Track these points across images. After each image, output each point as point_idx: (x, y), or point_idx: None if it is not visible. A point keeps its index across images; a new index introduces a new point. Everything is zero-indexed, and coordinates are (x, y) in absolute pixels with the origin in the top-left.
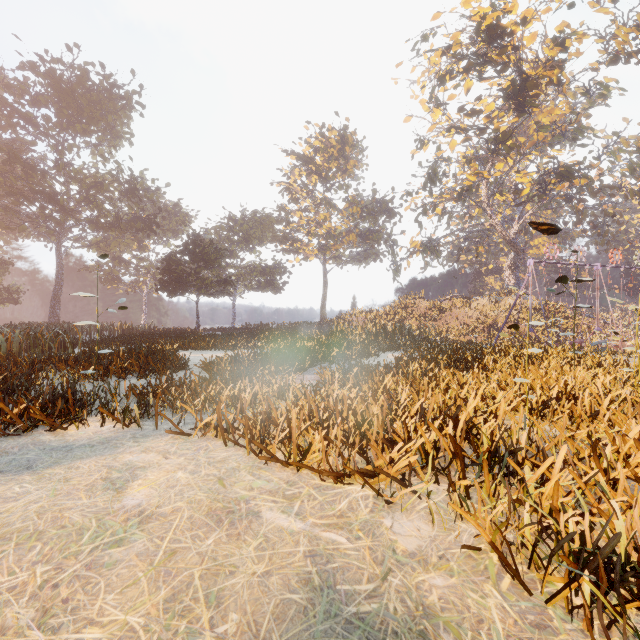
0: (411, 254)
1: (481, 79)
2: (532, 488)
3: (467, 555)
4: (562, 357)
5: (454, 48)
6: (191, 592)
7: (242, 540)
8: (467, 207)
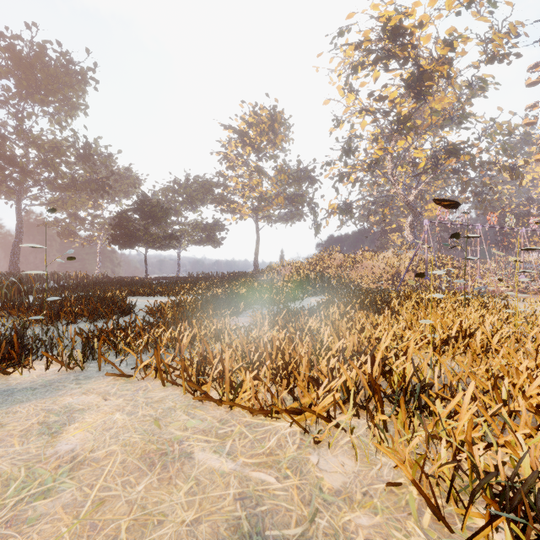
0: (329, 215)
1: (387, 70)
2: (443, 421)
3: (389, 490)
4: (454, 300)
5: (365, 43)
6: None
7: (173, 484)
8: (375, 177)
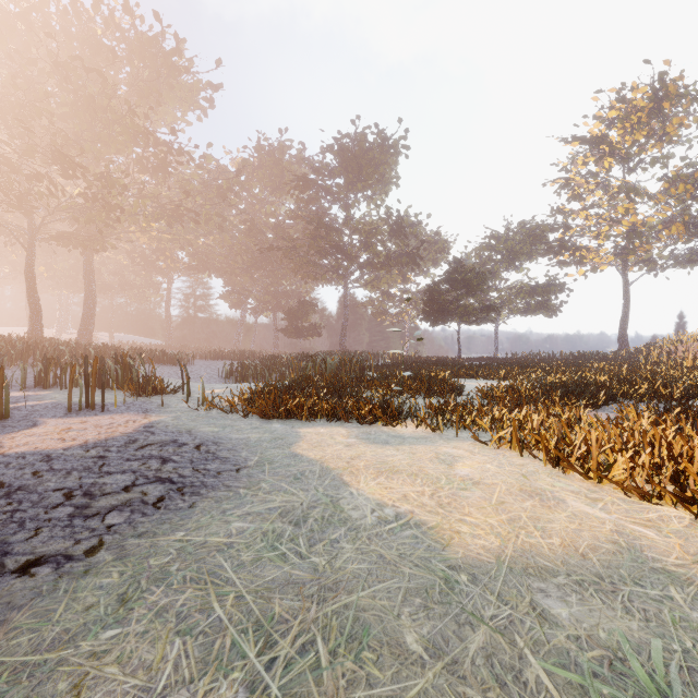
0: None
1: None
2: None
3: None
4: None
5: None
6: (522, 521)
7: (553, 510)
8: None
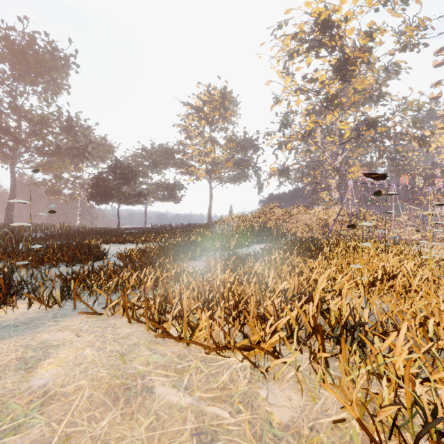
0: (270, 176)
1: (318, 57)
2: (379, 358)
3: (333, 425)
4: (375, 247)
5: (300, 35)
6: None
7: (135, 419)
8: (307, 145)
